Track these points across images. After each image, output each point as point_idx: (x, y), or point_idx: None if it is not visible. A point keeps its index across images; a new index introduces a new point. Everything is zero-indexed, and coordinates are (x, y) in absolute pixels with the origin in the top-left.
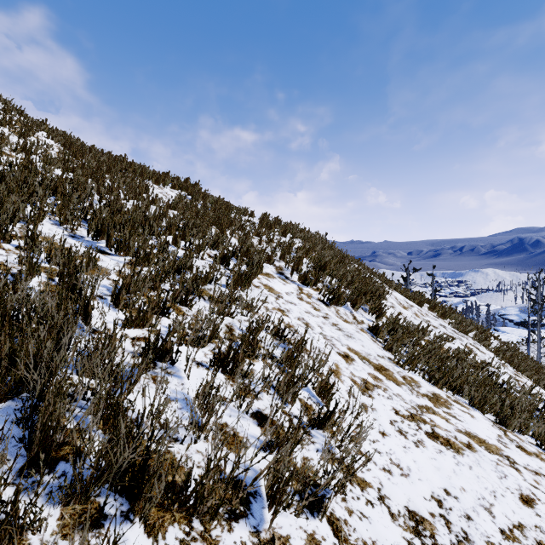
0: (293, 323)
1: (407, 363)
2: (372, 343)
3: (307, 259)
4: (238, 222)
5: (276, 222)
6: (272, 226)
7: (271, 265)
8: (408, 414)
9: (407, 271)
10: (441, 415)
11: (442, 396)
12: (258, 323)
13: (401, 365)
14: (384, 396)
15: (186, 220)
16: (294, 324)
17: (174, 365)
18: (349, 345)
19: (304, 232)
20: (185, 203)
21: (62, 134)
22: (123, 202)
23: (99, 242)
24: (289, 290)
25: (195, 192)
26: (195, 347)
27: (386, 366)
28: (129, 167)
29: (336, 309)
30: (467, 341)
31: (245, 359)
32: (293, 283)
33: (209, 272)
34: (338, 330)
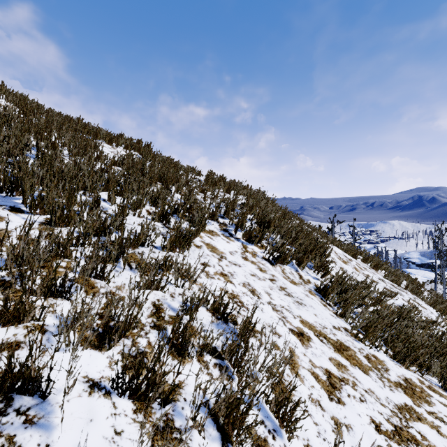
0: (237, 291)
1: (368, 337)
2: (324, 309)
3: (251, 215)
4: (184, 179)
5: (221, 180)
6: (216, 184)
7: (215, 221)
8: (392, 428)
9: (332, 223)
10: (427, 419)
11: (415, 382)
12: (194, 301)
13: (361, 339)
14: (355, 397)
15: (126, 175)
16: (238, 292)
17: (46, 398)
18: (301, 316)
19: (247, 189)
20: (133, 161)
21: (19, 97)
22: (65, 157)
23: (19, 198)
24: (233, 249)
25: (146, 151)
26: (97, 349)
27: (345, 342)
28: (83, 128)
29: (282, 268)
30: (407, 295)
31: (172, 361)
32: (237, 241)
33: (139, 234)
34: (287, 296)
